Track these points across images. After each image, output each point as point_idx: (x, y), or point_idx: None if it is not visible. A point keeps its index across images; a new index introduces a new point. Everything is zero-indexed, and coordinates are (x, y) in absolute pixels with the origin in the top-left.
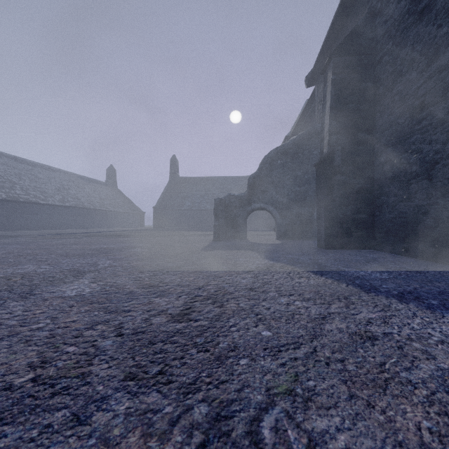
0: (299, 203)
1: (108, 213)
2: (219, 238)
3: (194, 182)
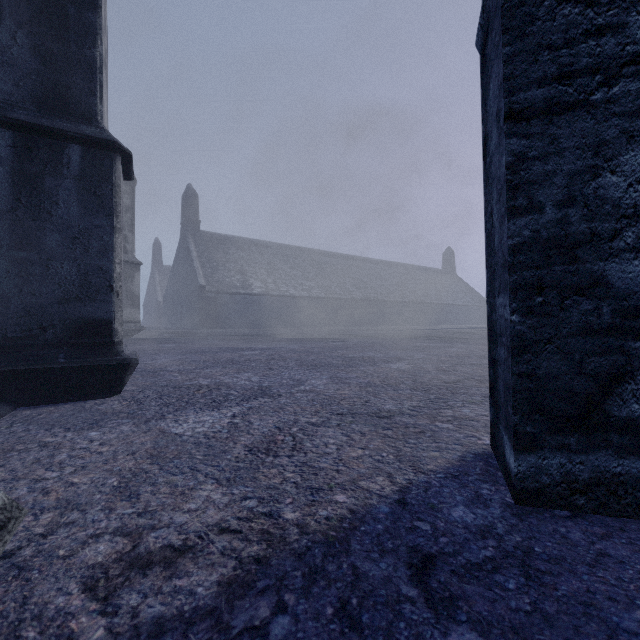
0: None
1: (445, 307)
2: None
3: None
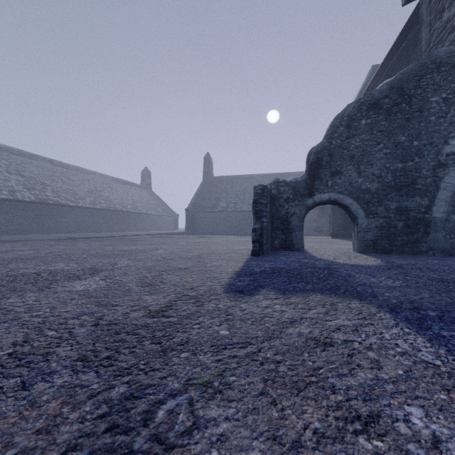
0: (403, 191)
1: (140, 216)
2: (261, 251)
3: (229, 181)
